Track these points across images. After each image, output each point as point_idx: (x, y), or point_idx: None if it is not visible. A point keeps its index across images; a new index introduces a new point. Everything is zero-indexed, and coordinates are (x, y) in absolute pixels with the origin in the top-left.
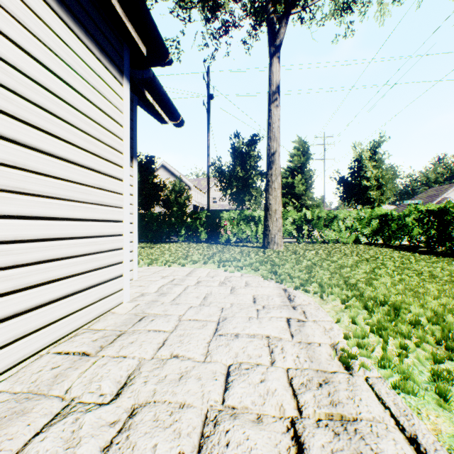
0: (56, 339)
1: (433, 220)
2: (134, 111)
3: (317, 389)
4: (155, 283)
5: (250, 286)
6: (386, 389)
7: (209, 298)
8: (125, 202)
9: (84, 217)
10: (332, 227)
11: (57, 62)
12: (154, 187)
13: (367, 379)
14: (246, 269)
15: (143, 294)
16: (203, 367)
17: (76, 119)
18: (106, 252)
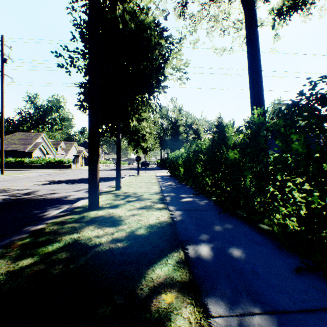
0: None
1: None
2: None
3: None
4: None
5: None
6: None
7: None
8: None
9: None
10: None
11: None
12: None
13: None
14: None
15: None
16: None
17: None
18: None
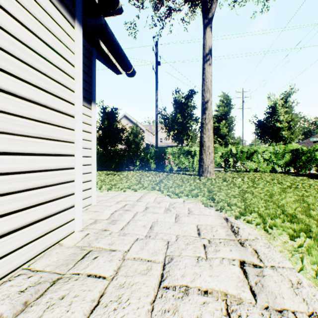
0: None
1: None
2: (92, 62)
3: None
4: (109, 208)
5: (192, 213)
6: None
7: (155, 227)
8: (77, 137)
9: (24, 151)
10: (252, 159)
11: None
12: (117, 130)
13: None
14: (187, 195)
15: (96, 220)
16: None
17: (13, 47)
18: (54, 186)
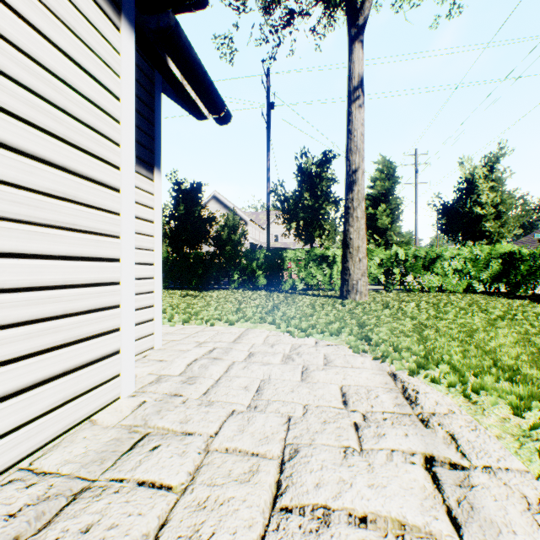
0: None
1: None
2: (155, 97)
3: None
4: (185, 355)
5: (332, 365)
6: None
7: (266, 391)
8: (125, 228)
9: (22, 250)
10: (434, 270)
11: None
12: (201, 221)
13: None
14: (322, 332)
15: (160, 377)
16: None
17: None
18: (80, 315)
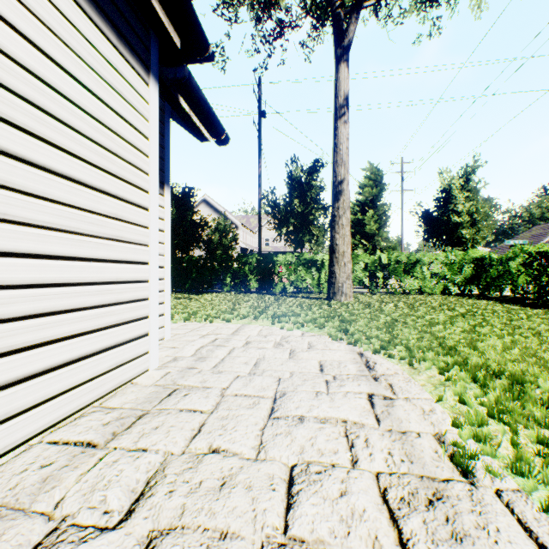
0: (54, 422)
1: (545, 265)
2: (165, 124)
3: (426, 510)
4: (192, 344)
5: (314, 348)
6: (534, 512)
7: (262, 364)
8: (152, 238)
9: (94, 256)
10: (414, 274)
11: (55, 44)
12: (193, 225)
13: (499, 494)
14: (308, 326)
15: (176, 358)
16: (254, 469)
17: (83, 124)
18: (125, 304)
